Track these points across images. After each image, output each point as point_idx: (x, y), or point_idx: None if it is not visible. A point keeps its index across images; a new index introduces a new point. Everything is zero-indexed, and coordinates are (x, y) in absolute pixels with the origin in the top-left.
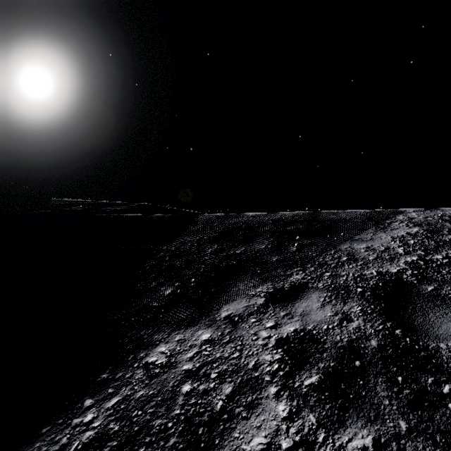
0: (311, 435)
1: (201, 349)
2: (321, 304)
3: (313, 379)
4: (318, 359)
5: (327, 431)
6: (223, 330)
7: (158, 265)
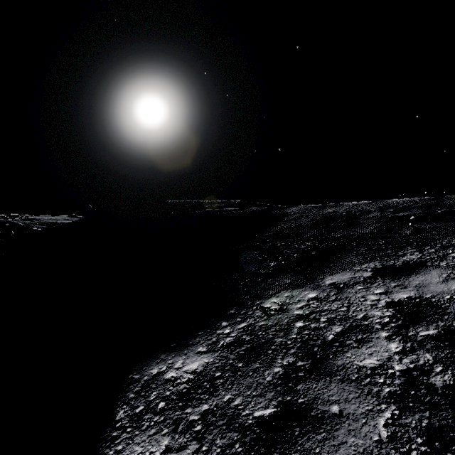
0: (426, 366)
1: (309, 303)
2: (443, 279)
3: (431, 332)
4: (438, 319)
5: (445, 366)
6: (328, 292)
7: (261, 245)
